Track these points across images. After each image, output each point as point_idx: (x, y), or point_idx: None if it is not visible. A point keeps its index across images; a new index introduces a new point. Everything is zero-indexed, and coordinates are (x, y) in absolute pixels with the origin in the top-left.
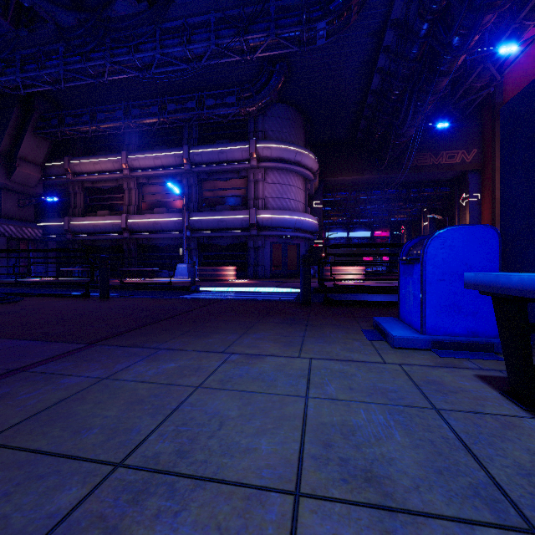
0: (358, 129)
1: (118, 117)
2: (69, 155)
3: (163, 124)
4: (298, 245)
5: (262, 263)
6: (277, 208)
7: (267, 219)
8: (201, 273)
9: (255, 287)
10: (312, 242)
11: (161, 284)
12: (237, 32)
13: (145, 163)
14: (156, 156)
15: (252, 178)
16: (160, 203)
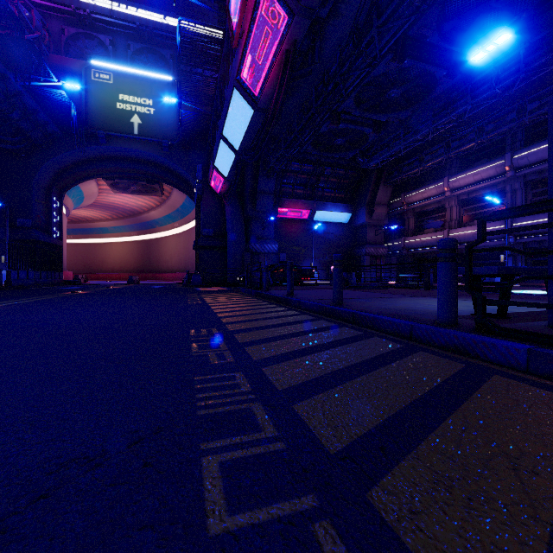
0: None
1: (440, 154)
2: (404, 191)
3: None
4: None
5: None
6: None
7: None
8: None
9: None
10: None
11: None
12: (551, 47)
13: (465, 181)
14: (475, 173)
15: None
16: (480, 214)
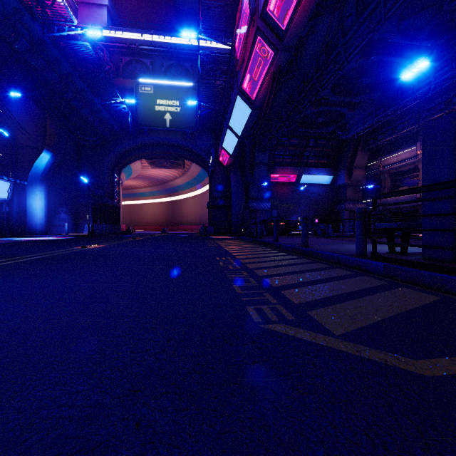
0: None
1: (411, 123)
2: (381, 155)
3: None
4: None
5: None
6: None
7: None
8: None
9: None
10: None
11: None
12: None
13: None
14: None
15: None
16: None
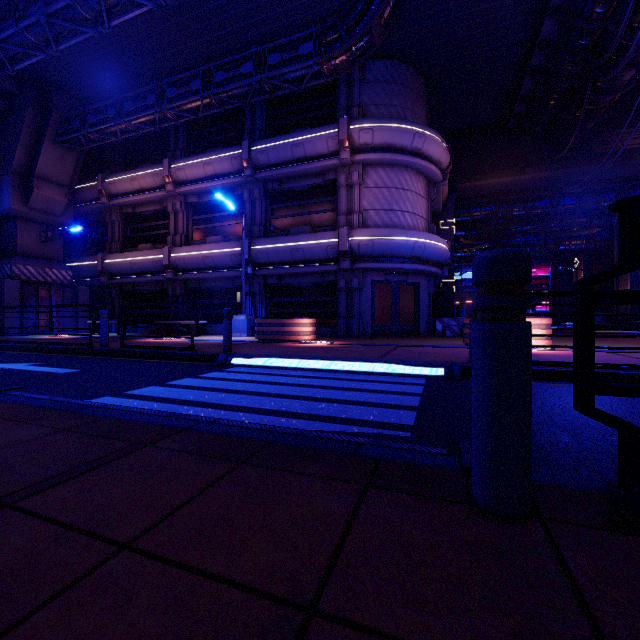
0: (516, 99)
1: (150, 105)
2: (106, 172)
3: (219, 117)
4: (417, 285)
5: (359, 314)
6: (383, 226)
7: (366, 243)
8: (259, 330)
9: (333, 361)
10: (438, 280)
11: (178, 349)
12: None
13: (193, 172)
14: (207, 161)
15: (342, 181)
16: (214, 229)
